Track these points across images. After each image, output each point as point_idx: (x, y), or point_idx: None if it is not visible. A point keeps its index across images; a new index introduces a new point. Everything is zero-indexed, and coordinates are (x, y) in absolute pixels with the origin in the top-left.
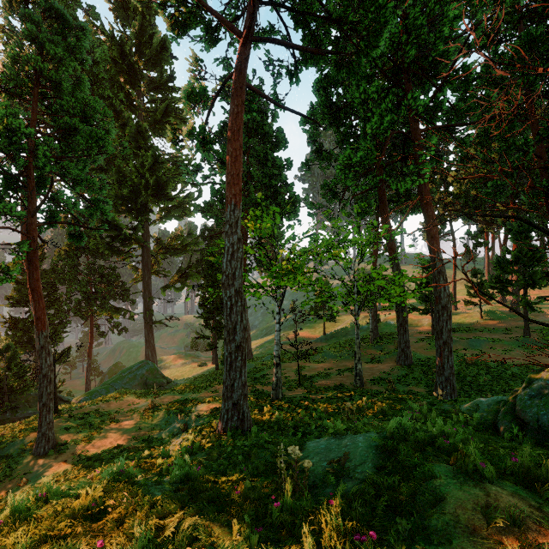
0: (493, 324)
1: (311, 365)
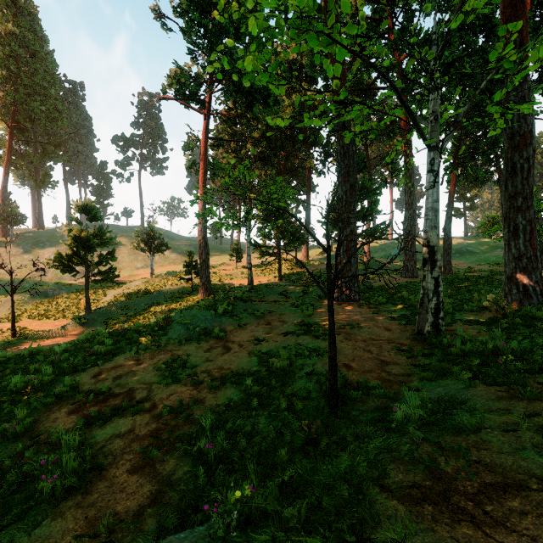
0: (312, 267)
1: (194, 350)
